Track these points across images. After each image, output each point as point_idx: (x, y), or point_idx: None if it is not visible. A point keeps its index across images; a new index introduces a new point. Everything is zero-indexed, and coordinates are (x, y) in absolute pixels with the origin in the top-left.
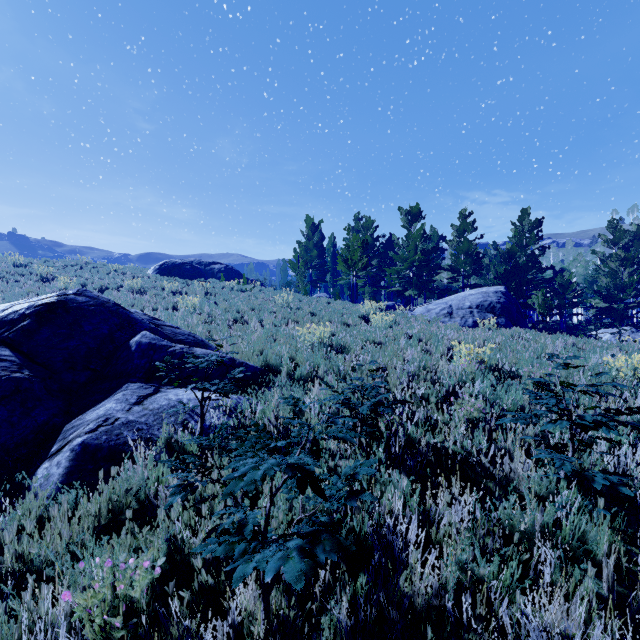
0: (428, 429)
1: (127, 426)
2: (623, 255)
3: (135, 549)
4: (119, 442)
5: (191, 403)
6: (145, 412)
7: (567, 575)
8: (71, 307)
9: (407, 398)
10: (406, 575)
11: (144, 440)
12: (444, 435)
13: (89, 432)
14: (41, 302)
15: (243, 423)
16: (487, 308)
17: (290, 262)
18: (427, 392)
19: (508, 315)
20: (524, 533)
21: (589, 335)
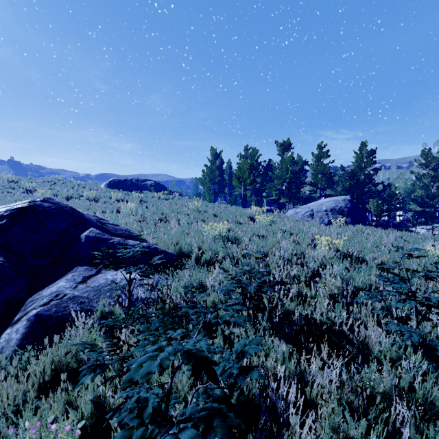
0: (299, 301)
1: (73, 300)
2: (433, 174)
3: (68, 404)
4: (65, 313)
5: (123, 281)
6: (87, 289)
7: (422, 434)
8: (38, 210)
9: (283, 278)
10: (286, 429)
11: (85, 311)
12: (313, 309)
13: (42, 305)
14: (16, 207)
15: (161, 297)
16: (338, 211)
17: (200, 179)
18: (298, 273)
19: (353, 216)
20: (383, 394)
21: (410, 230)
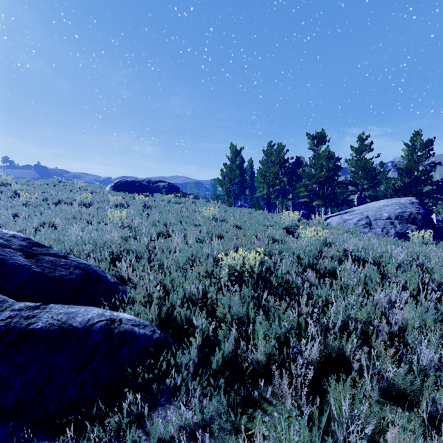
0: None
1: None
2: None
3: None
4: None
5: None
6: None
7: None
8: None
9: None
10: None
11: None
12: None
13: None
14: None
15: None
16: (407, 219)
17: (218, 179)
18: None
19: (431, 226)
20: None
21: None
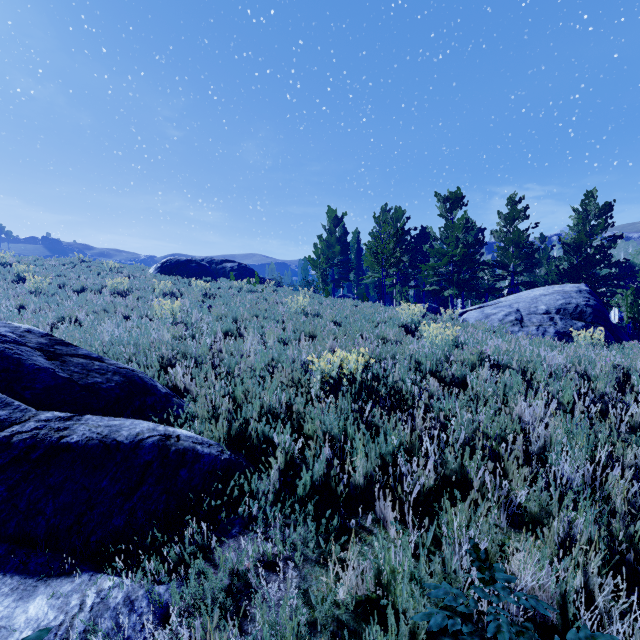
0: None
1: None
2: None
3: None
4: None
5: None
6: None
7: None
8: None
9: None
10: None
11: None
12: None
13: None
14: None
15: None
16: (572, 313)
17: (309, 258)
18: None
19: (604, 323)
20: None
21: None
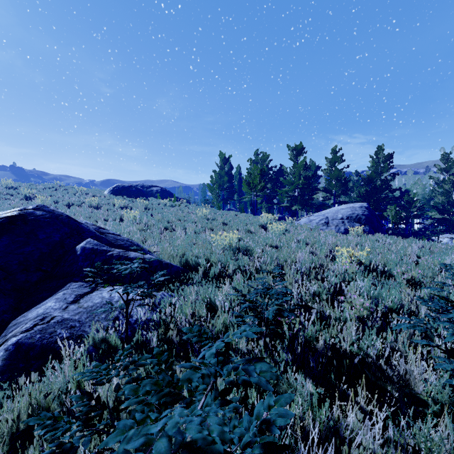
0: (321, 323)
1: (61, 324)
2: None
3: None
4: (51, 340)
5: (121, 300)
6: (79, 310)
7: None
8: (29, 219)
9: (302, 295)
10: None
11: (75, 337)
12: (342, 337)
13: (25, 331)
14: (4, 215)
15: (163, 319)
16: (355, 219)
17: (208, 185)
18: (318, 290)
19: (371, 224)
20: None
21: (431, 239)
